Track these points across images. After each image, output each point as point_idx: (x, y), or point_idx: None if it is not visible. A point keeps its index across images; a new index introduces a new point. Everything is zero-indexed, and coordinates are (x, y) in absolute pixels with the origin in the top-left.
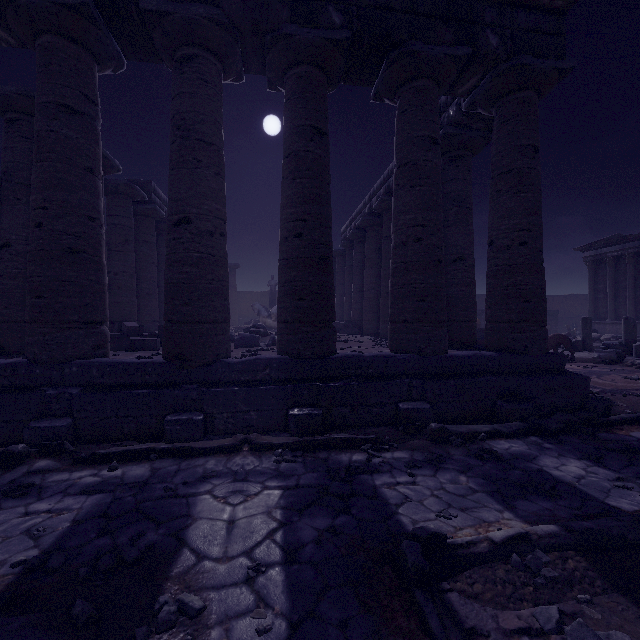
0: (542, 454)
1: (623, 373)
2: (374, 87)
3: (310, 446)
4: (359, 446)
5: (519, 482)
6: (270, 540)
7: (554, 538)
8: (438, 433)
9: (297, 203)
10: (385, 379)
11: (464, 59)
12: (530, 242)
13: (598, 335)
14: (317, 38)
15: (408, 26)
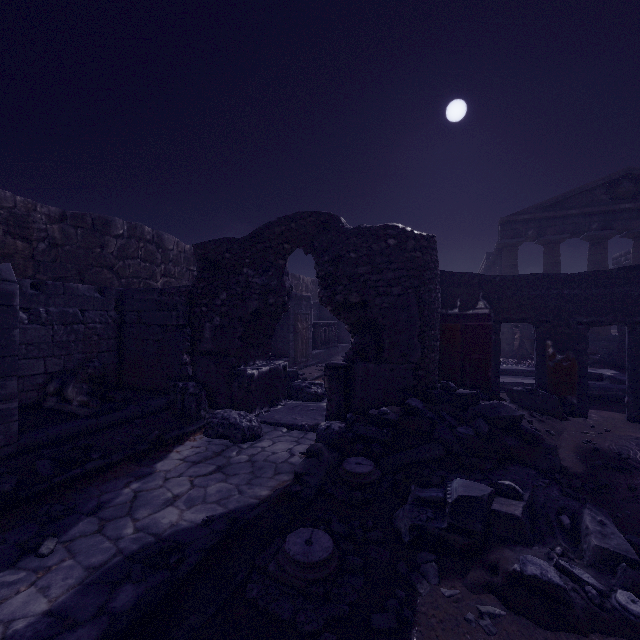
0: None
1: None
2: None
3: None
4: None
5: None
6: None
7: None
8: None
9: None
10: None
11: None
12: None
13: None
14: None
15: None
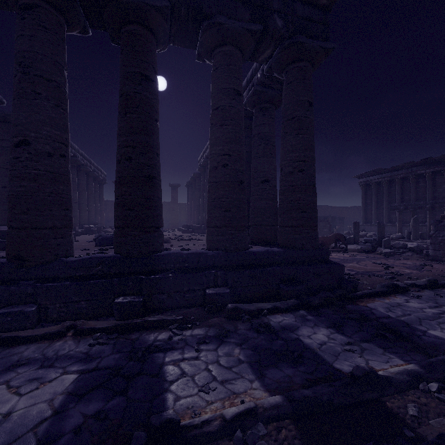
0: (303, 325)
1: (373, 259)
2: (197, 50)
3: (127, 328)
4: (168, 326)
5: (278, 351)
6: (32, 433)
7: (276, 409)
8: (232, 312)
9: (127, 133)
10: (197, 271)
11: (258, 33)
12: (306, 170)
13: (365, 233)
14: (141, 3)
15: (216, 4)
